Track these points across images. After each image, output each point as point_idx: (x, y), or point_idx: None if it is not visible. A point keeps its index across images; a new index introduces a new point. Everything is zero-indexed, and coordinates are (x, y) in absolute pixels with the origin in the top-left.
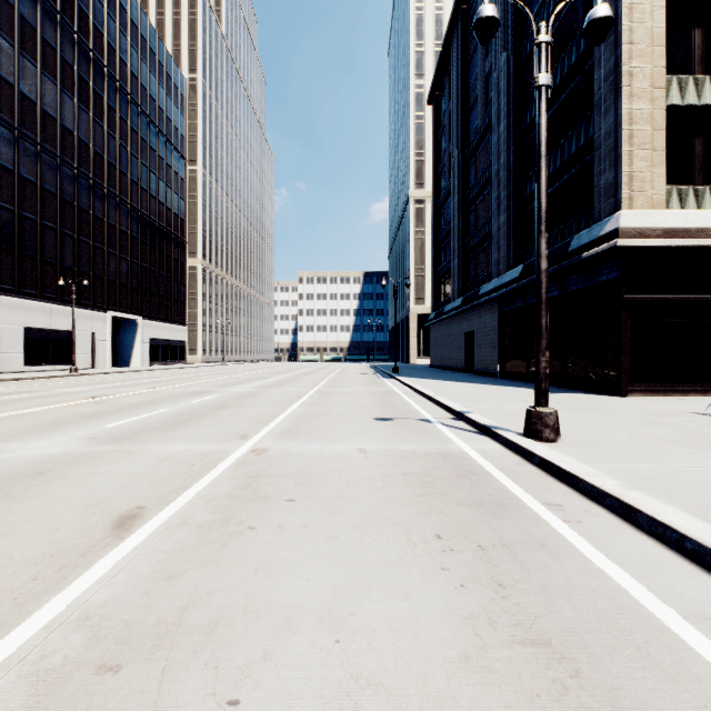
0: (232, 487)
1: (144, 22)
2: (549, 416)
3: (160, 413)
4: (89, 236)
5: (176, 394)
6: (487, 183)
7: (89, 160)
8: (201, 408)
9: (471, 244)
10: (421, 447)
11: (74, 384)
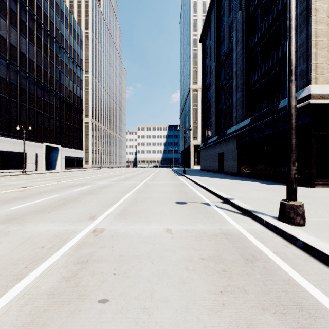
0: (59, 278)
1: (62, 3)
2: (299, 207)
3: (51, 198)
4: (34, 106)
5: (68, 185)
6: (230, 78)
7: (34, 69)
8: (77, 194)
9: (222, 109)
10: (209, 227)
11: (19, 179)
